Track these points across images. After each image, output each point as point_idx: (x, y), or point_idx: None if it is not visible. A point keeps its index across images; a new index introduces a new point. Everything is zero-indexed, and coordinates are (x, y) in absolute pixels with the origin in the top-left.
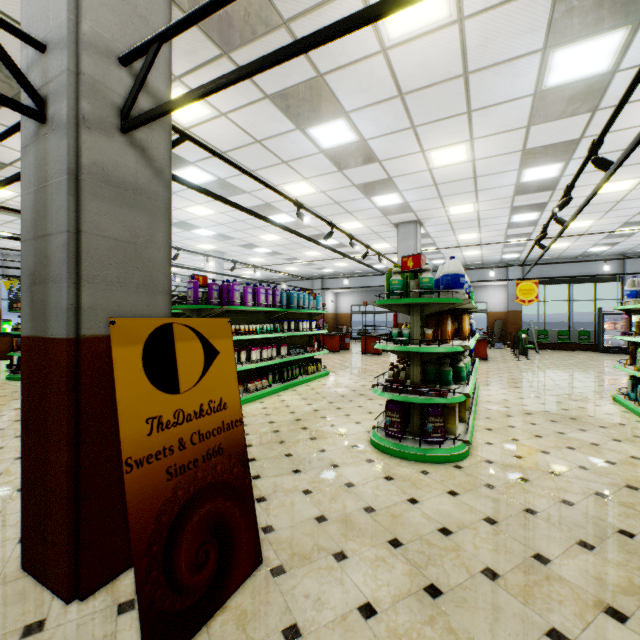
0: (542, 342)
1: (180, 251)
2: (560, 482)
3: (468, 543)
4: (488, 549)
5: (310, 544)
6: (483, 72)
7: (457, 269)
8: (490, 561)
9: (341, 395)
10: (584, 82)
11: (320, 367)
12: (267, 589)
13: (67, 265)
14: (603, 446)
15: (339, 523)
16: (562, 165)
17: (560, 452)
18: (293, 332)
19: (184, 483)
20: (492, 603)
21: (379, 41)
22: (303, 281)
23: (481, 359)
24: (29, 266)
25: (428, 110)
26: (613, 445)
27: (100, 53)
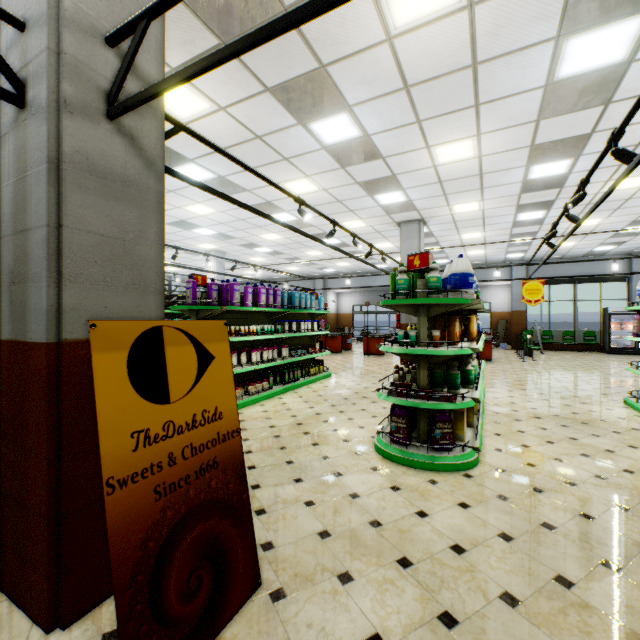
0: (547, 343)
1: (180, 251)
2: (577, 493)
3: (483, 563)
4: (505, 570)
5: (313, 563)
6: (493, 62)
7: (466, 268)
8: (508, 584)
9: (344, 398)
10: (598, 73)
11: (322, 368)
12: (266, 617)
13: (47, 262)
14: (619, 453)
15: (343, 539)
16: (571, 161)
17: (574, 460)
18: (294, 333)
19: (174, 503)
20: (514, 635)
21: (384, 29)
22: (305, 281)
23: (485, 360)
24: (8, 264)
25: (434, 103)
26: (629, 452)
27: (84, 31)
